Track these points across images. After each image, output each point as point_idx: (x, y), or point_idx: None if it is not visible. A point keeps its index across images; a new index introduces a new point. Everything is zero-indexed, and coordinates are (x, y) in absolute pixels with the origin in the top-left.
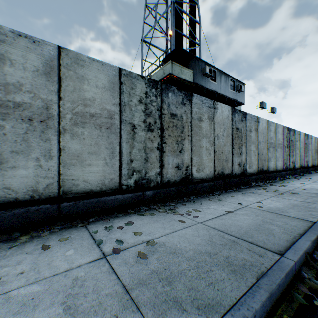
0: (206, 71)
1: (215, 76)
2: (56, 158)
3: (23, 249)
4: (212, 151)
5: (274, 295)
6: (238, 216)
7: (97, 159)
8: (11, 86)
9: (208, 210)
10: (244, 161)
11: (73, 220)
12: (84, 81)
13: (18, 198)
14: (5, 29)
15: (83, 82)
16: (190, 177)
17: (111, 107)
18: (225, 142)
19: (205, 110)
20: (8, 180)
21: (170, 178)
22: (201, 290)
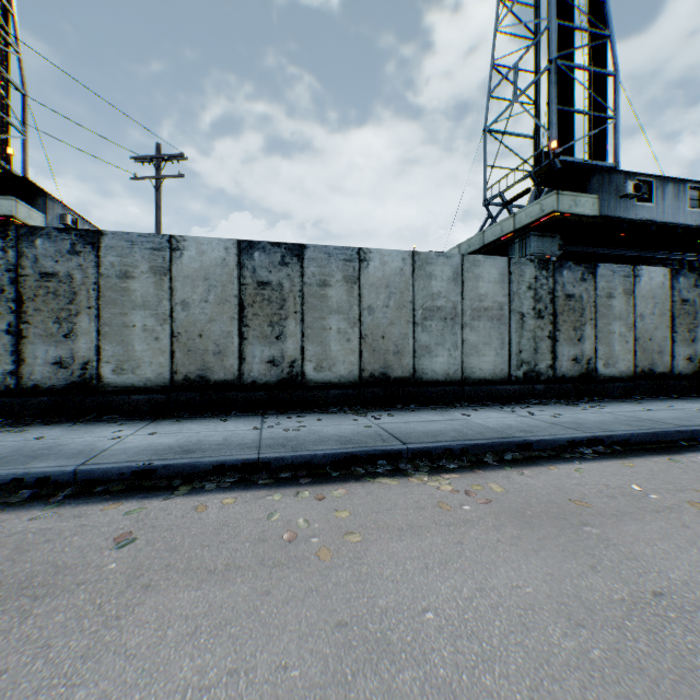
0: (627, 190)
1: (650, 190)
2: (460, 348)
3: (459, 410)
4: (630, 339)
5: (658, 436)
6: (657, 413)
7: (489, 350)
8: (434, 295)
9: (618, 408)
10: (699, 353)
11: (473, 402)
12: (479, 279)
13: (438, 379)
14: (432, 254)
15: (479, 280)
16: (592, 373)
17: (501, 298)
18: (655, 324)
19: (617, 282)
20: (433, 365)
21: (564, 372)
22: (602, 427)
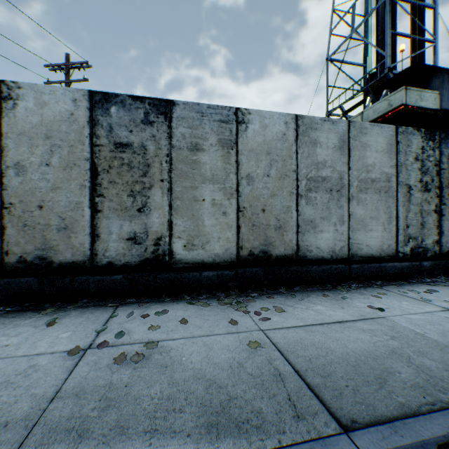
0: None
1: None
2: (346, 223)
3: (354, 296)
4: None
5: None
6: None
7: (376, 224)
8: (319, 164)
9: None
10: None
11: (361, 281)
12: (366, 148)
13: (323, 256)
14: (316, 118)
15: (365, 149)
16: None
17: (387, 169)
18: None
19: None
20: (318, 241)
21: (448, 247)
22: None
